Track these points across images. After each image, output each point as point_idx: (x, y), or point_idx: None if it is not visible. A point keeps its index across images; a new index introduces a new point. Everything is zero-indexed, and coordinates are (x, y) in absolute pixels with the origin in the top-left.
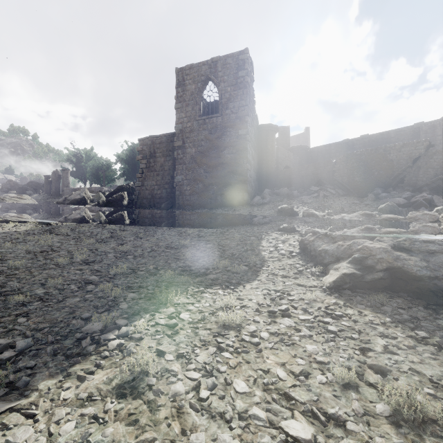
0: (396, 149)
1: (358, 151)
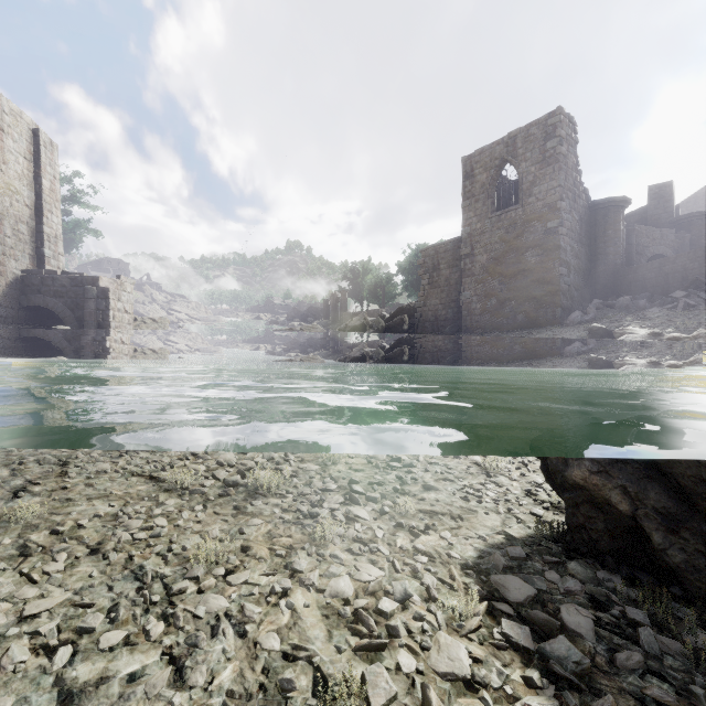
0: None
1: None
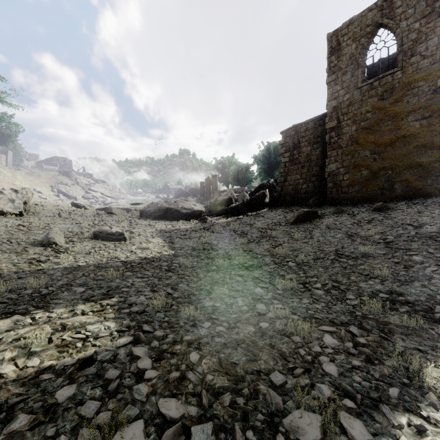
0: None
1: None
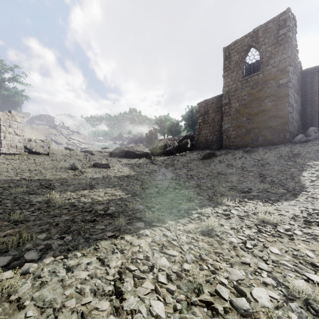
0: None
1: None
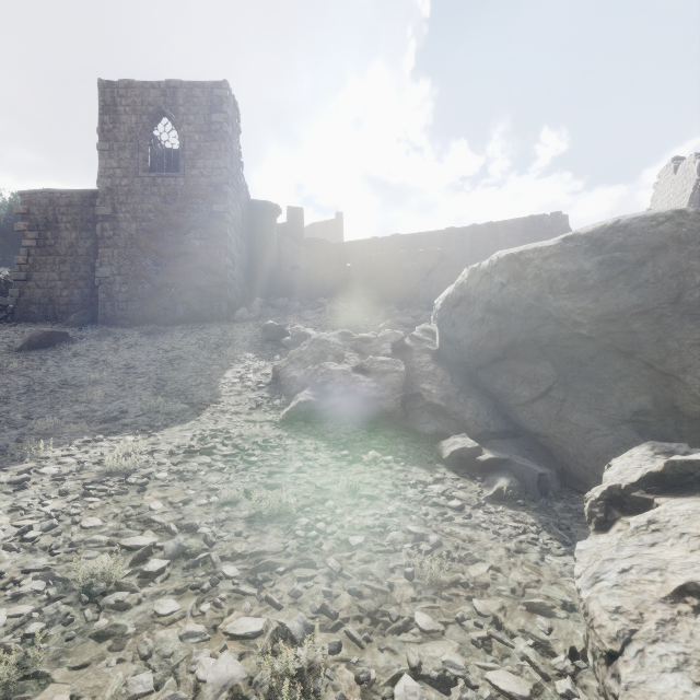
0: (412, 257)
1: (373, 255)
